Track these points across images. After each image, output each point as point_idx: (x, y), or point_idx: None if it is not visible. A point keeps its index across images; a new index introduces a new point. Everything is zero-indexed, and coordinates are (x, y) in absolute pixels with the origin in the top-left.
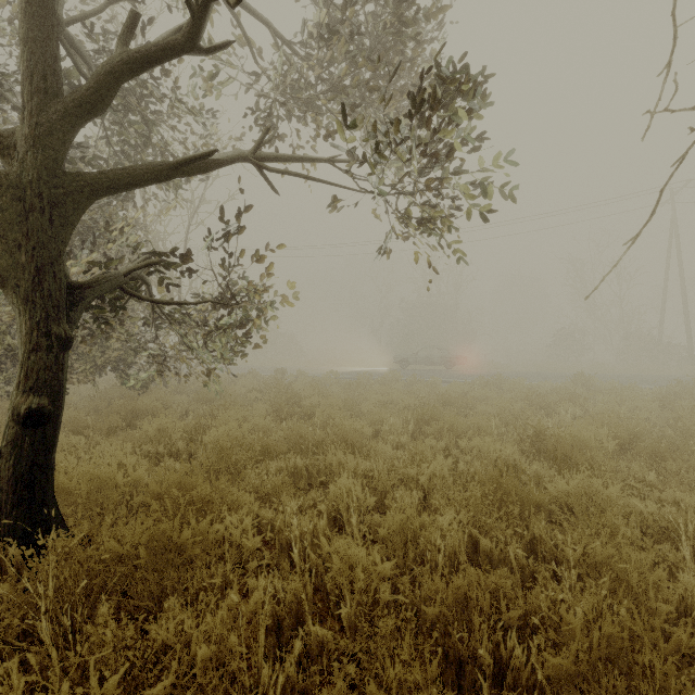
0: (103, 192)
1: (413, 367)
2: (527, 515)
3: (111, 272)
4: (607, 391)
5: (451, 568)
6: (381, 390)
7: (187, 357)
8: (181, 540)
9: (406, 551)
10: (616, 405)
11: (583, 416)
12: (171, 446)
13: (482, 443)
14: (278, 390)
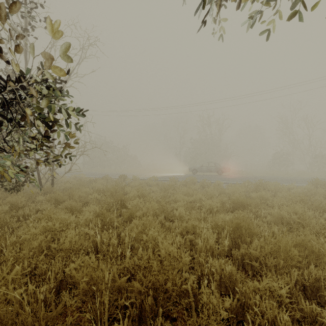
0: None
1: (198, 173)
2: None
3: None
4: None
5: None
6: (186, 191)
7: None
8: None
9: None
10: None
11: None
12: None
13: None
14: (112, 193)
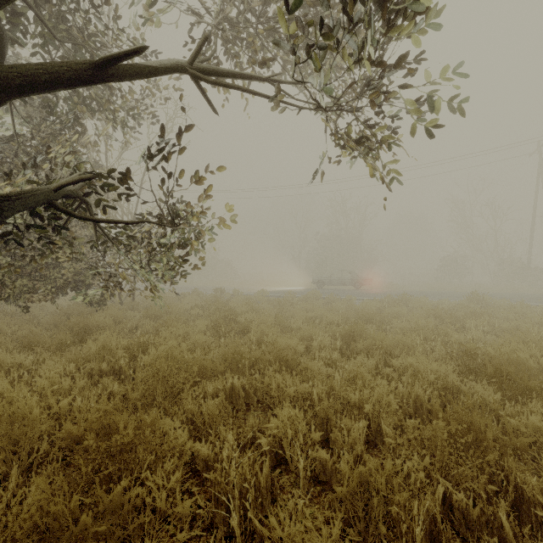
0: (15, 90)
1: (327, 287)
2: (505, 463)
3: (42, 189)
4: (513, 309)
5: (429, 541)
6: (306, 307)
7: (134, 279)
8: (79, 528)
9: (368, 511)
10: (522, 322)
11: (490, 331)
12: (113, 364)
13: (417, 363)
14: (217, 307)
